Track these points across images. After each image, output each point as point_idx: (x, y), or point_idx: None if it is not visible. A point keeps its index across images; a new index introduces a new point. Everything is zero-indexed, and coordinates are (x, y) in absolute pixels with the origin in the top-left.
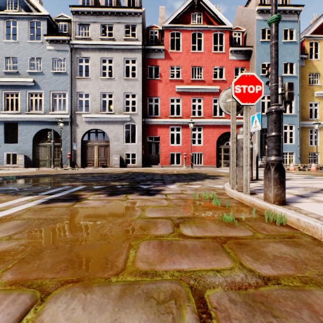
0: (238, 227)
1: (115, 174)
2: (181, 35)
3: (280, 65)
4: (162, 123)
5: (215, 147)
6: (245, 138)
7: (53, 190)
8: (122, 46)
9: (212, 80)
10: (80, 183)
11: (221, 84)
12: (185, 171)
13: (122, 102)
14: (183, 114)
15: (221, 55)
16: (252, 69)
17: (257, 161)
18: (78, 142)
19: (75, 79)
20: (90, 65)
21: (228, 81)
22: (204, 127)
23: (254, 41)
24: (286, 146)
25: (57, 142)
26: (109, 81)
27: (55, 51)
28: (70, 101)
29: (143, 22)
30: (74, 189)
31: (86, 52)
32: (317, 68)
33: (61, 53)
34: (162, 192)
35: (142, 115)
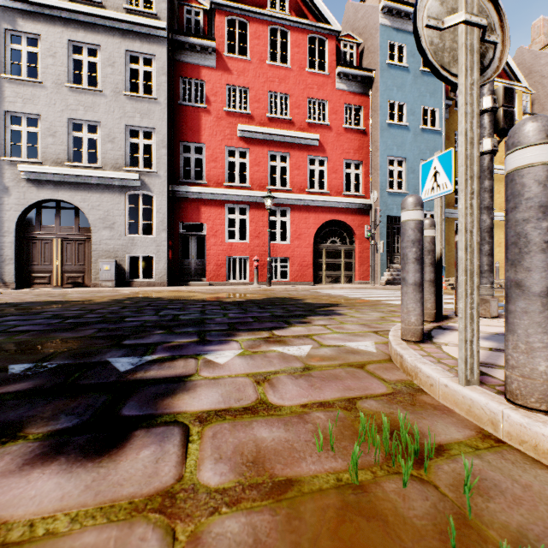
0: None
1: (81, 307)
2: (250, 28)
3: (417, 110)
4: (210, 197)
5: (312, 247)
6: None
7: None
8: (122, 24)
9: (307, 122)
10: None
11: (323, 132)
12: (258, 293)
13: (121, 146)
14: (253, 182)
15: (323, 78)
16: (373, 111)
17: (440, 273)
18: (8, 227)
19: None
20: (41, 52)
21: (335, 128)
22: (292, 209)
23: (377, 62)
24: None
25: None
26: (89, 95)
27: None
28: None
29: None
30: None
31: (29, 21)
32: None
33: None
34: (178, 400)
35: (168, 177)
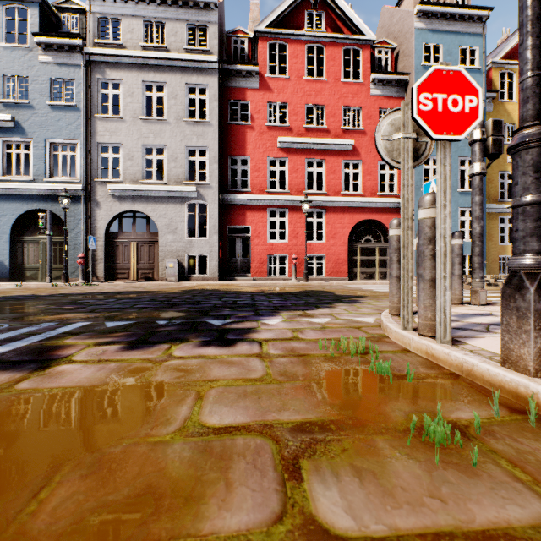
0: (481, 469)
1: (164, 295)
2: (289, 49)
3: None
4: (254, 203)
5: (347, 245)
6: (440, 216)
7: (7, 333)
8: (183, 62)
9: (342, 129)
10: (81, 316)
11: (357, 137)
12: (295, 287)
13: (182, 164)
14: (291, 188)
15: (357, 86)
16: None
17: None
18: (99, 234)
19: (94, 120)
20: (122, 94)
21: (369, 132)
22: (328, 210)
23: (412, 65)
24: (465, 244)
25: (60, 234)
26: (157, 124)
27: (56, 66)
28: (85, 159)
29: (221, 22)
30: (60, 329)
31: (114, 70)
32: (512, 116)
33: (67, 70)
34: (253, 335)
35: (219, 187)
